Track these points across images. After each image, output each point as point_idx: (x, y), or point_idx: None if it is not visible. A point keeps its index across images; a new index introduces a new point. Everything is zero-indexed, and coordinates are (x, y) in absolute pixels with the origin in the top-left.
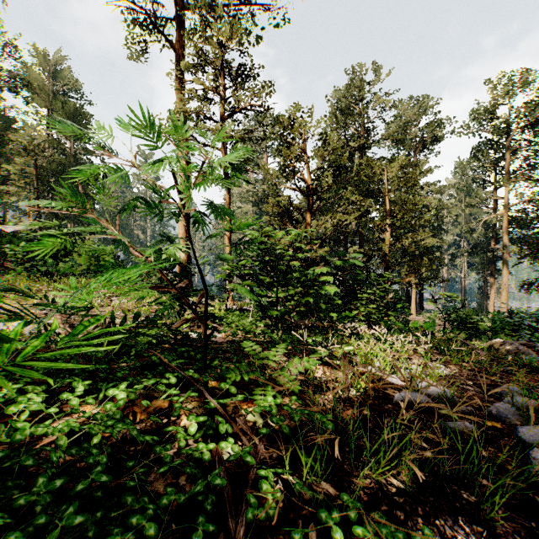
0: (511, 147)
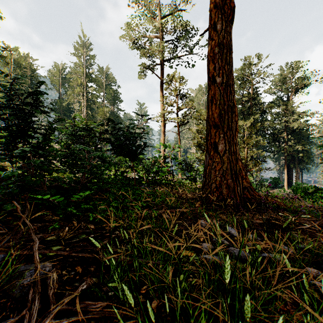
0: None
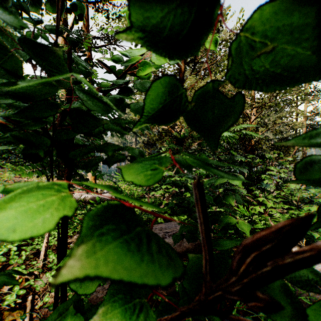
0: None
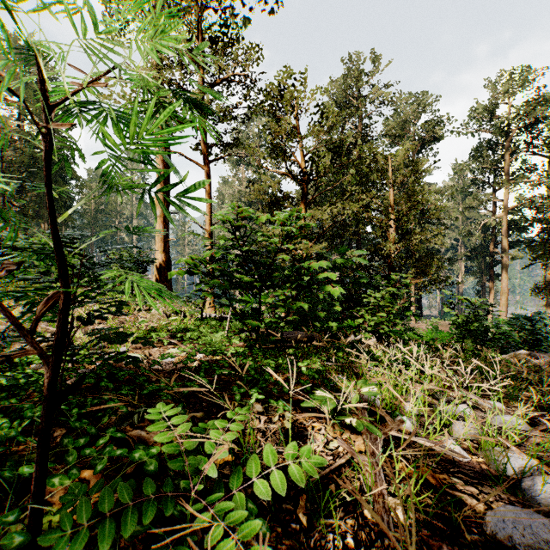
0: (511, 148)
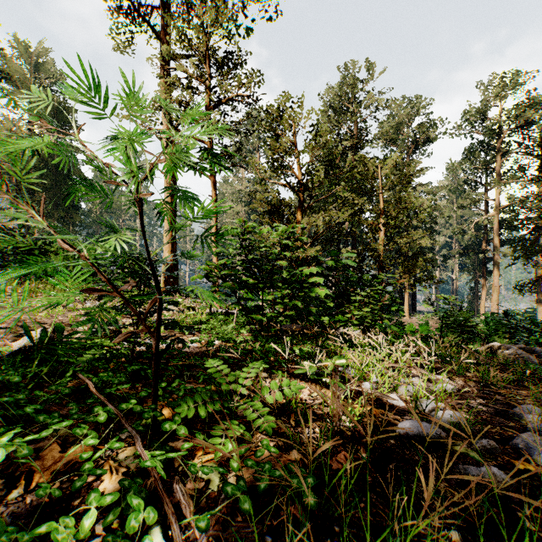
0: (502, 149)
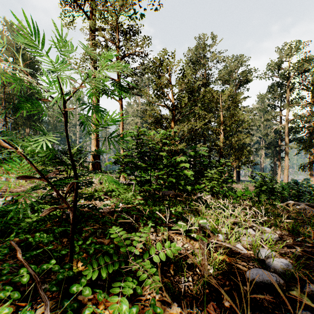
0: (290, 86)
